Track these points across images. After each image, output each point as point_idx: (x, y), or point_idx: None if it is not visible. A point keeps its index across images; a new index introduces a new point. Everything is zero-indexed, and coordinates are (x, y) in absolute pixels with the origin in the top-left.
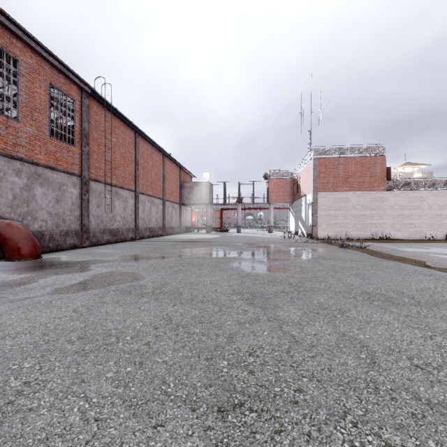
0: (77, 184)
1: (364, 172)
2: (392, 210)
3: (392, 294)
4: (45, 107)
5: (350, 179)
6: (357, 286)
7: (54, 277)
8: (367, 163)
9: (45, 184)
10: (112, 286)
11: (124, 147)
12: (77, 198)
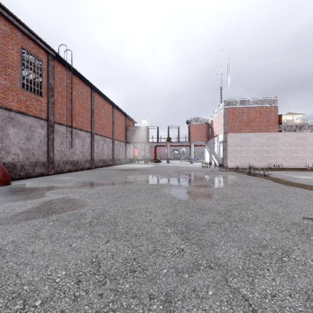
0: (44, 126)
1: (262, 118)
2: (283, 146)
3: None
4: (17, 65)
5: (251, 123)
6: (282, 215)
7: (7, 204)
8: (264, 112)
9: (17, 126)
10: (54, 215)
11: (82, 99)
12: (44, 137)
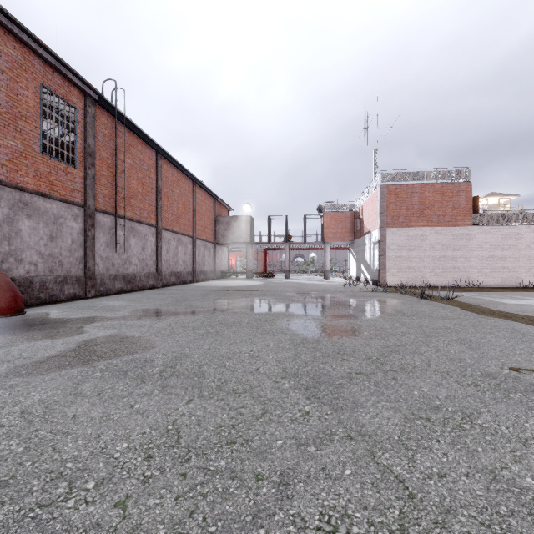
0: (79, 217)
1: (444, 202)
2: (480, 250)
3: (531, 377)
4: (35, 114)
5: (427, 211)
6: (469, 362)
7: (24, 345)
8: (448, 191)
9: (35, 216)
10: (103, 362)
11: (143, 170)
12: (79, 235)
